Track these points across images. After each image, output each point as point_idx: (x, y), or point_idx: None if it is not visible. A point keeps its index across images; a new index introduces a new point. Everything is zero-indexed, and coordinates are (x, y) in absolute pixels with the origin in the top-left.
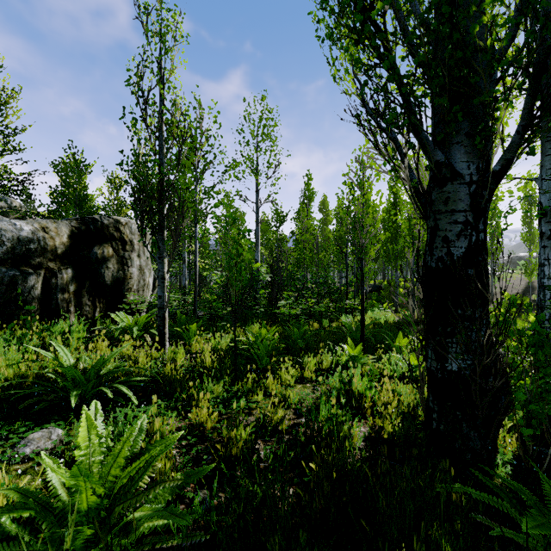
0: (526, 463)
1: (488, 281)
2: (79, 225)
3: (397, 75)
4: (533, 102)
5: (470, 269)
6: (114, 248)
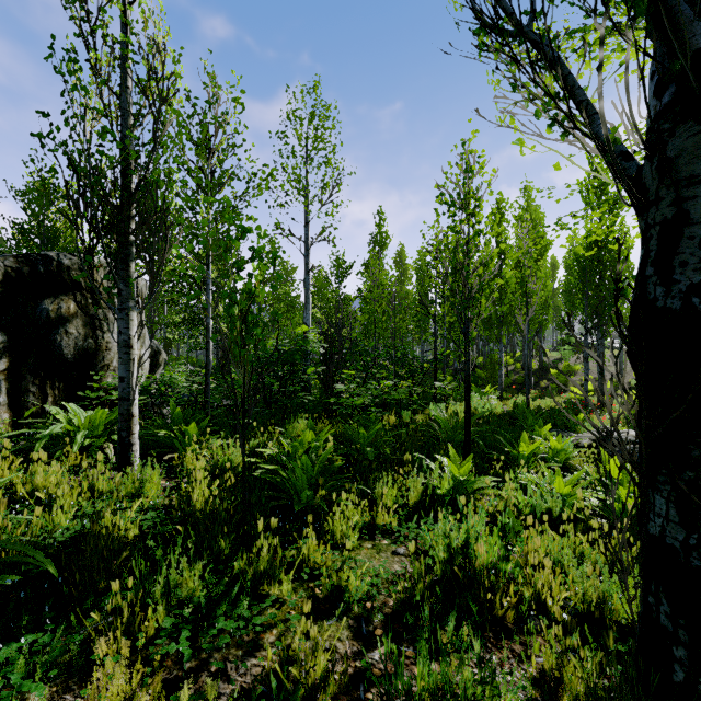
0: None
1: None
2: (19, 266)
3: None
4: None
5: None
6: (78, 302)
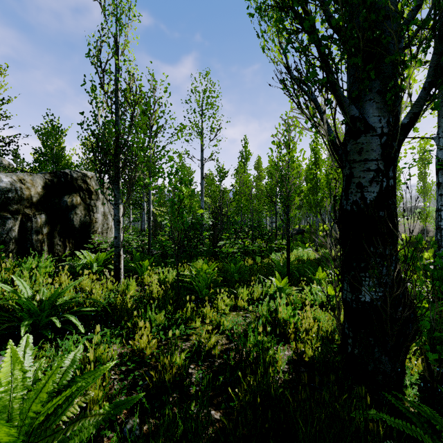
0: (431, 384)
1: (397, 222)
2: (52, 178)
3: (316, 35)
4: (438, 60)
5: (381, 212)
6: (81, 197)
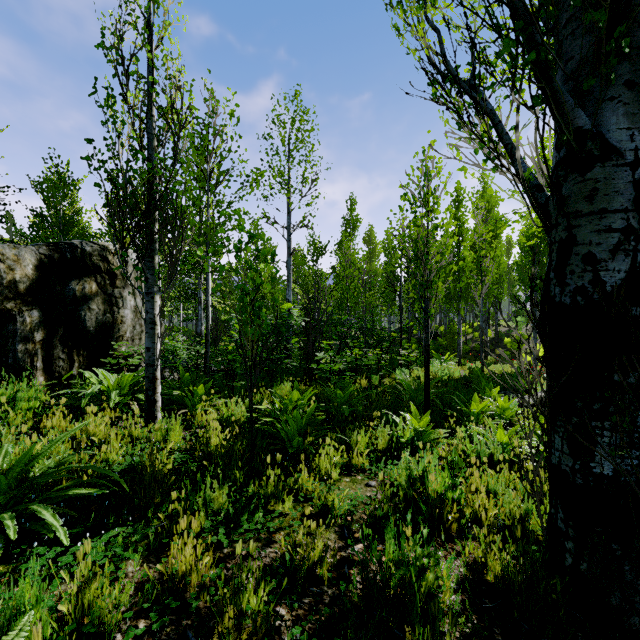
0: None
1: None
2: (51, 253)
3: None
4: None
5: (635, 307)
6: (98, 283)
